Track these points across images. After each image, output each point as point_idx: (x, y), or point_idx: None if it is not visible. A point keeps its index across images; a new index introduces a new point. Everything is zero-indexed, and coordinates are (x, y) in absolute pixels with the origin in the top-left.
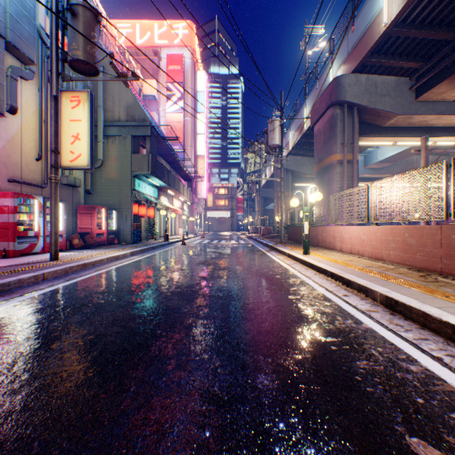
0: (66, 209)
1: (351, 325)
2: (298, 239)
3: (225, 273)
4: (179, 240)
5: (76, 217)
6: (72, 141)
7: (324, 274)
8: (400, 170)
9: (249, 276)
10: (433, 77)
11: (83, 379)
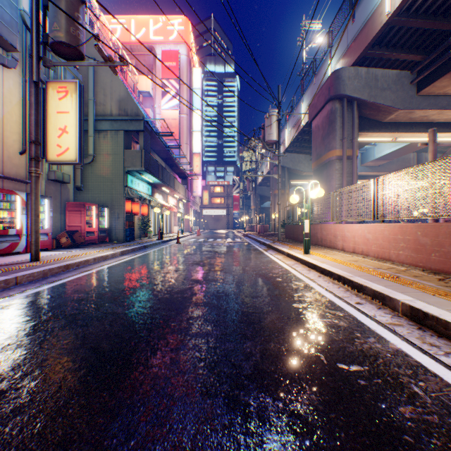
0: (52, 206)
1: (376, 346)
2: (296, 238)
3: (220, 275)
4: (174, 238)
5: (65, 214)
6: (59, 134)
7: (329, 276)
8: (397, 168)
9: (247, 279)
10: (435, 70)
11: (13, 446)
